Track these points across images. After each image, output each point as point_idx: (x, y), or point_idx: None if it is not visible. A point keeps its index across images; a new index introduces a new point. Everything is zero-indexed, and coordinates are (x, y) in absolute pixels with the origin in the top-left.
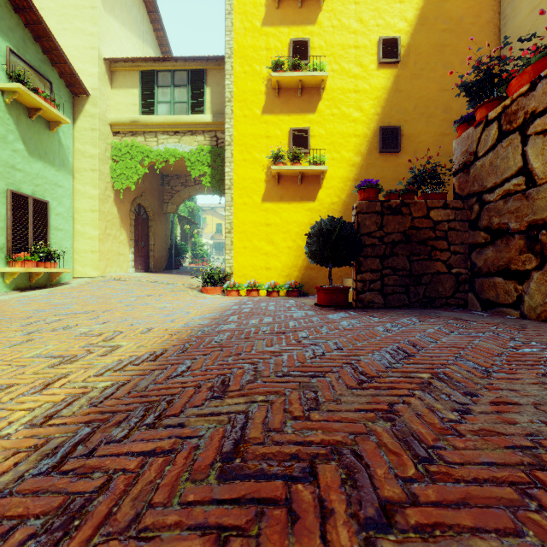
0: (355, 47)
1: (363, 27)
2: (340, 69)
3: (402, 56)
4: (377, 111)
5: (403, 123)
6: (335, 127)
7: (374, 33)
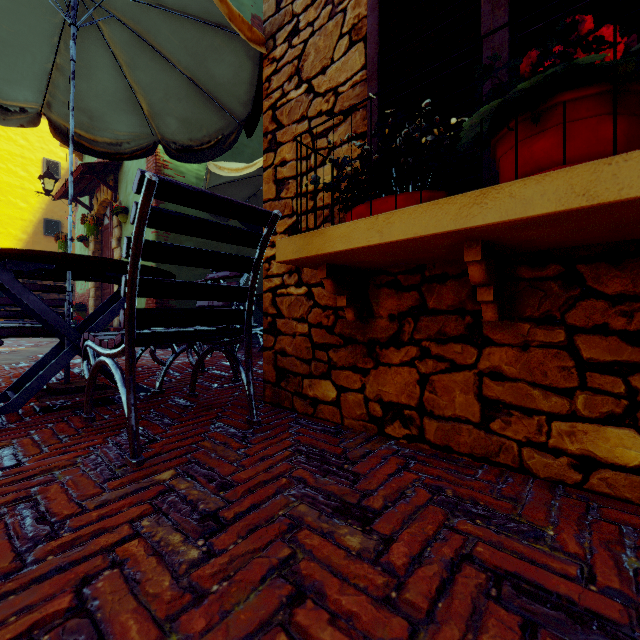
0: (23, 157)
1: (30, 145)
2: (8, 169)
3: (63, 175)
4: (42, 206)
5: (65, 219)
6: (2, 210)
7: (40, 153)
